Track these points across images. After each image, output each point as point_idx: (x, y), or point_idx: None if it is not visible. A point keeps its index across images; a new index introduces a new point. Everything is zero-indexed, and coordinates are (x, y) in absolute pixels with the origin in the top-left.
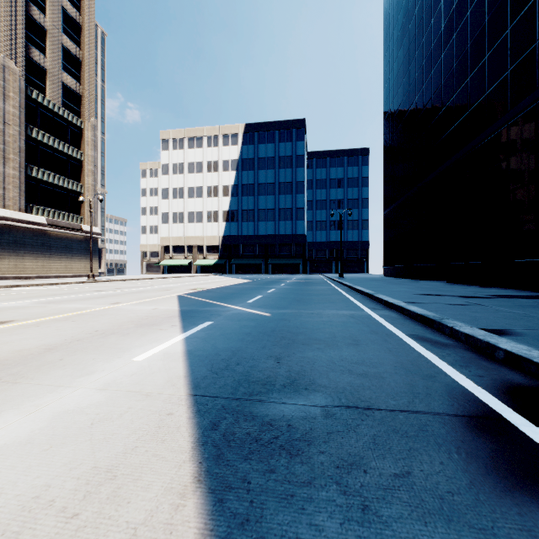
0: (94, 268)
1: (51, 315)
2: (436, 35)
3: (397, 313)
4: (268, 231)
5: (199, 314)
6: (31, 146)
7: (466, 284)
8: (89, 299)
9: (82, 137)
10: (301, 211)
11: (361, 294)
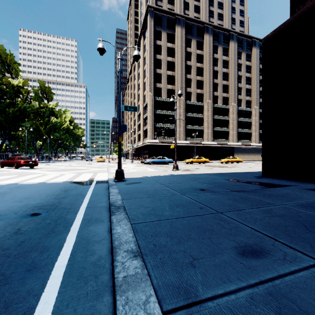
0: None
1: None
2: None
3: None
4: None
5: None
6: (259, 125)
7: None
8: None
9: None
10: None
11: None
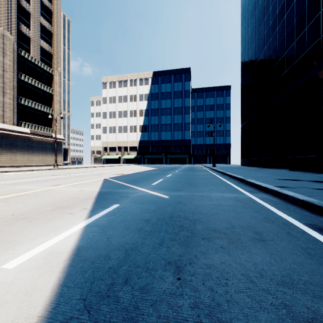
0: (60, 160)
1: None
2: (280, 3)
3: (274, 196)
4: (167, 137)
5: (111, 196)
6: (21, 85)
7: (304, 171)
8: (41, 181)
9: (52, 80)
10: (187, 125)
11: (233, 178)
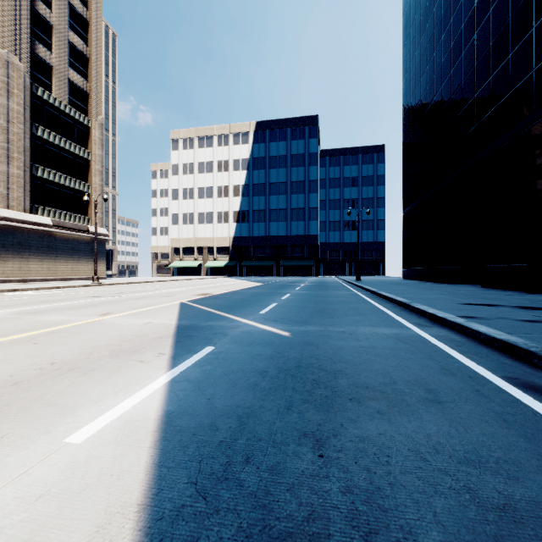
0: (102, 270)
1: (17, 333)
2: (467, 13)
3: (456, 333)
4: (279, 231)
5: (199, 333)
6: (37, 145)
7: (507, 289)
8: (79, 308)
9: (89, 136)
10: (313, 211)
11: (391, 302)
